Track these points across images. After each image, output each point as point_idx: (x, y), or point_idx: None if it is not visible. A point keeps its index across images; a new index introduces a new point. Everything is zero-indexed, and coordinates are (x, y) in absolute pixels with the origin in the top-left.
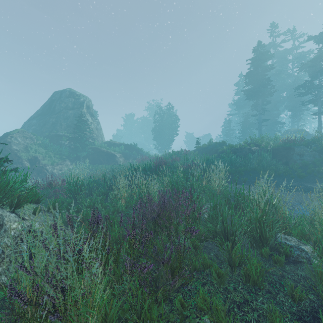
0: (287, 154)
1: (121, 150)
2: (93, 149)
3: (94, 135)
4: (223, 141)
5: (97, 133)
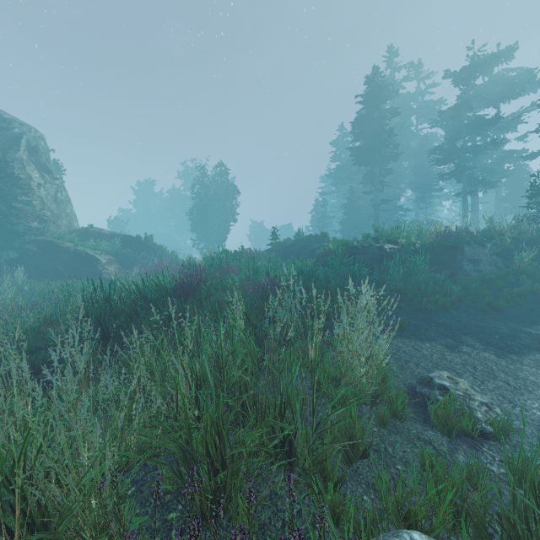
0: (452, 260)
1: (114, 248)
2: (38, 243)
3: (47, 212)
4: (323, 233)
5: (57, 209)
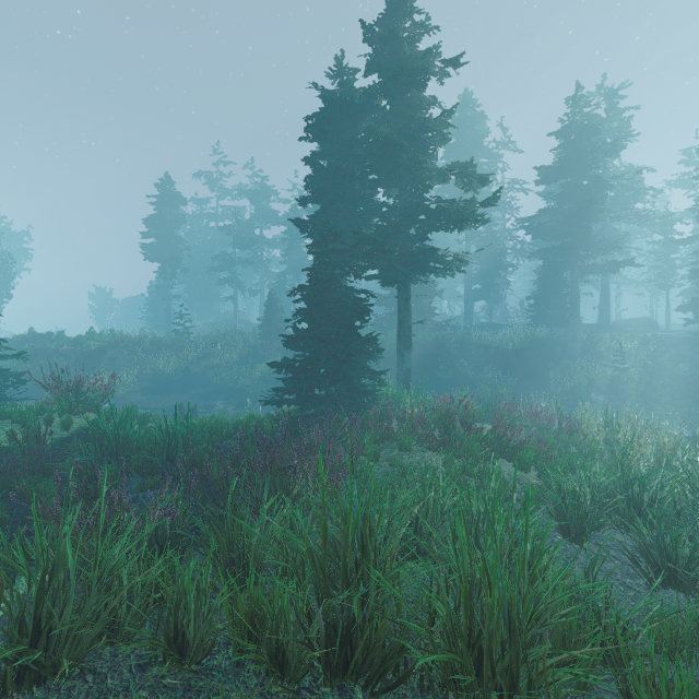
0: (99, 358)
1: None
2: None
3: None
4: (49, 333)
5: None
